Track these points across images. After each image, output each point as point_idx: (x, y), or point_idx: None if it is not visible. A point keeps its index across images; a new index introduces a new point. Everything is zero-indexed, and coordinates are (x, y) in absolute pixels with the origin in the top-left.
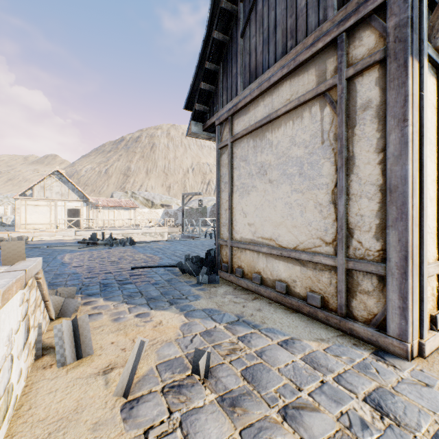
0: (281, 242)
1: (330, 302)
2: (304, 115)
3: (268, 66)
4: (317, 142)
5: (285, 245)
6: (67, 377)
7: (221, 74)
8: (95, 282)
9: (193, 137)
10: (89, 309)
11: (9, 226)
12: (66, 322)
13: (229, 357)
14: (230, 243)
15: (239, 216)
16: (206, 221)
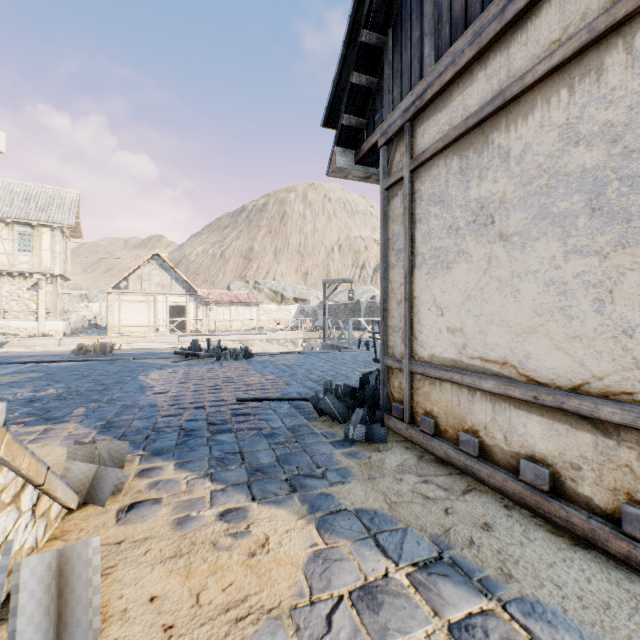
0: (534, 371)
1: None
2: (606, 63)
3: None
4: None
5: (546, 378)
6: None
7: (390, 50)
8: (174, 426)
9: (339, 177)
10: (143, 486)
11: (104, 328)
12: (36, 559)
13: None
14: (407, 366)
15: (426, 313)
16: (360, 323)
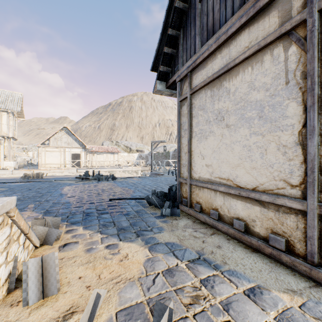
0: (239, 182)
1: (297, 247)
2: (264, 59)
3: (225, 20)
4: (281, 83)
5: (243, 185)
6: (27, 321)
7: (182, 38)
8: (80, 211)
9: (158, 94)
10: (69, 237)
11: (36, 165)
12: (33, 259)
13: (192, 309)
14: (189, 182)
15: (197, 158)
16: (169, 162)
